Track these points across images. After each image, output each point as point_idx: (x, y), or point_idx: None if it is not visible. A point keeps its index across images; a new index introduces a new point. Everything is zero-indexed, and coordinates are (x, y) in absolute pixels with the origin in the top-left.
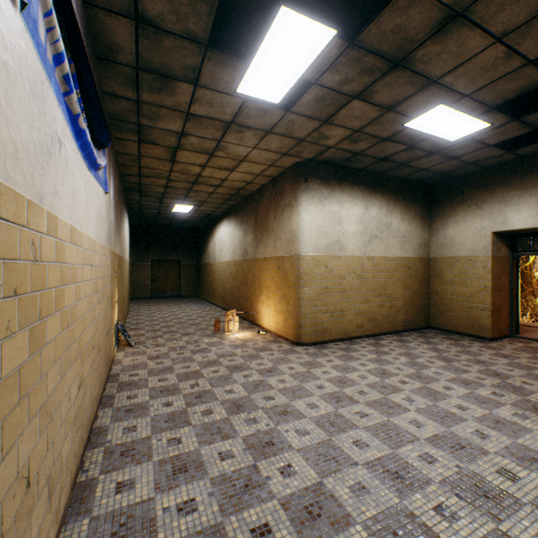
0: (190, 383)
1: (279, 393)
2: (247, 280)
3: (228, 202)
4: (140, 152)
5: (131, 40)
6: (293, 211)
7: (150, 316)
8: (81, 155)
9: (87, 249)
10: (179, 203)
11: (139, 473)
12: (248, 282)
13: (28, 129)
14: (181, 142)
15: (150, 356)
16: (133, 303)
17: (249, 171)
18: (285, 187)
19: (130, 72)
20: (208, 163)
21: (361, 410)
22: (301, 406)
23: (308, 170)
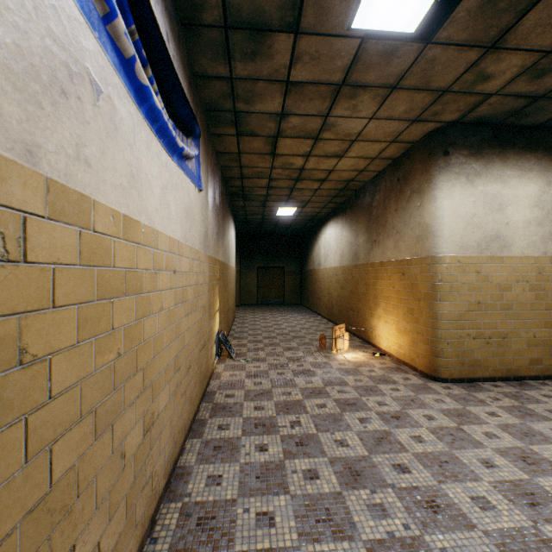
0: (290, 419)
1: (417, 462)
2: (358, 289)
3: (334, 199)
4: (239, 148)
5: None
6: (425, 197)
7: (254, 324)
8: (149, 127)
9: (165, 251)
10: (282, 206)
11: None
12: (359, 292)
13: None
14: (281, 127)
15: (248, 373)
16: (240, 310)
17: (362, 154)
18: (412, 168)
19: (219, 36)
20: (312, 151)
21: None
22: (460, 498)
23: (449, 138)
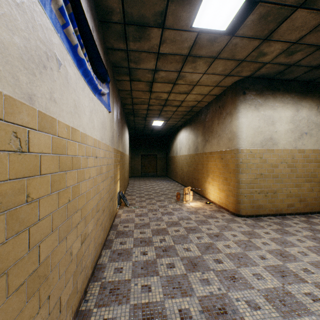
0: (159, 238)
1: (226, 258)
2: (198, 167)
3: (185, 116)
4: (131, 88)
5: (118, 0)
6: (233, 117)
7: (139, 187)
8: (84, 80)
9: (91, 146)
10: (155, 120)
11: (119, 314)
12: (198, 169)
13: (5, 30)
14: (155, 77)
15: (136, 214)
16: (131, 179)
17: (199, 92)
18: (226, 101)
19: (120, 28)
20: (172, 90)
21: (311, 292)
22: (247, 275)
23: (246, 85)
